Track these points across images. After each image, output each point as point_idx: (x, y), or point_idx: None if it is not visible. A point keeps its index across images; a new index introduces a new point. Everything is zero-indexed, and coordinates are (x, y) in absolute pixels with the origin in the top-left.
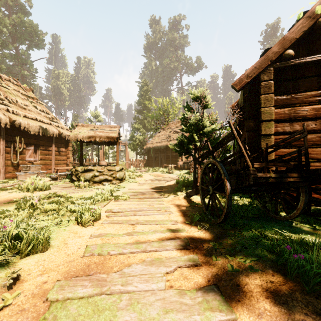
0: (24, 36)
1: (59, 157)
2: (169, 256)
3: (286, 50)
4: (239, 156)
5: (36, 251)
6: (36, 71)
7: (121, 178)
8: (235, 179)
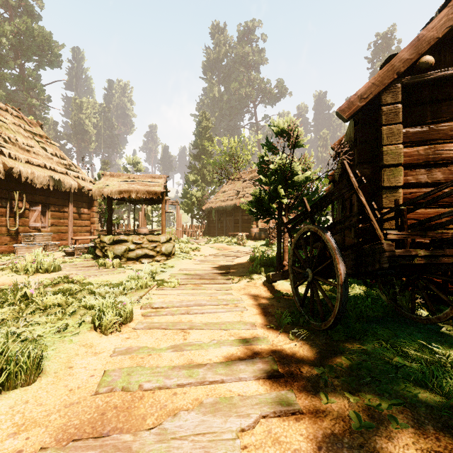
0: (32, 50)
1: (79, 221)
2: (245, 393)
3: (421, 56)
4: (360, 219)
5: (14, 385)
6: (50, 100)
7: (168, 253)
8: (354, 258)
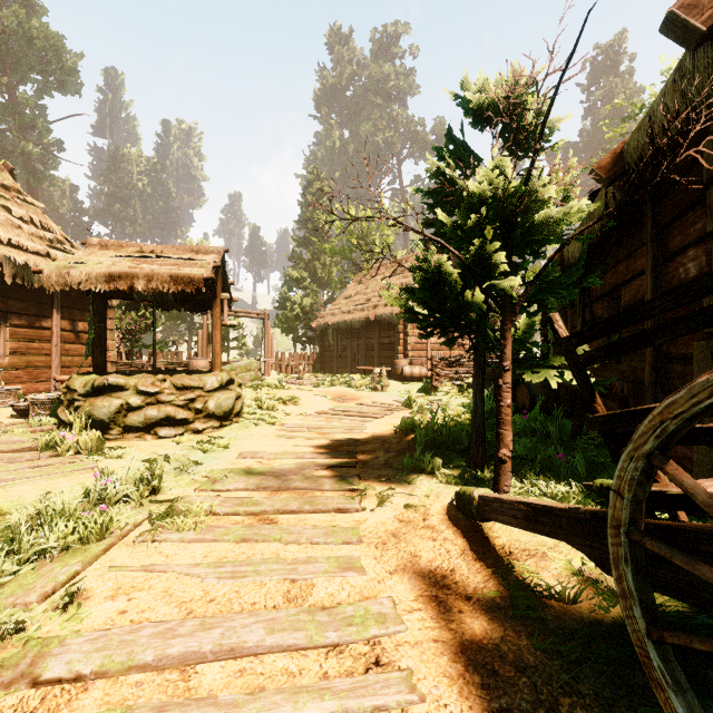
0: (29, 62)
1: (76, 347)
2: None
3: None
4: None
5: None
6: (61, 148)
7: (223, 412)
8: None
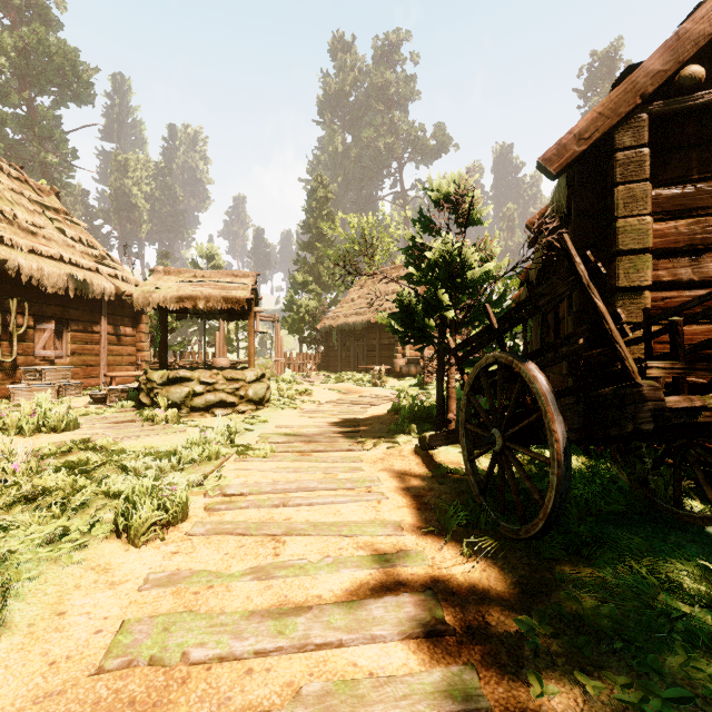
0: (47, 76)
1: (118, 348)
2: (383, 669)
3: (683, 66)
4: (592, 341)
5: None
6: (76, 156)
7: (258, 398)
8: (582, 411)
